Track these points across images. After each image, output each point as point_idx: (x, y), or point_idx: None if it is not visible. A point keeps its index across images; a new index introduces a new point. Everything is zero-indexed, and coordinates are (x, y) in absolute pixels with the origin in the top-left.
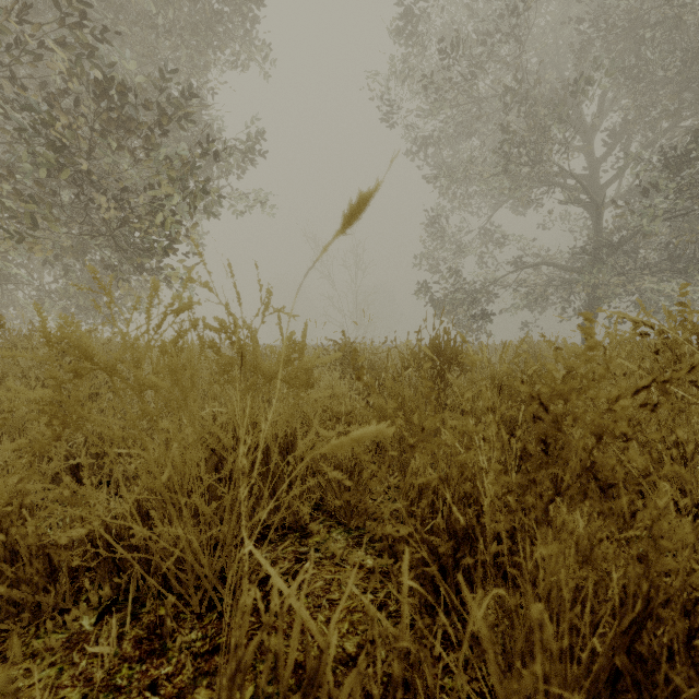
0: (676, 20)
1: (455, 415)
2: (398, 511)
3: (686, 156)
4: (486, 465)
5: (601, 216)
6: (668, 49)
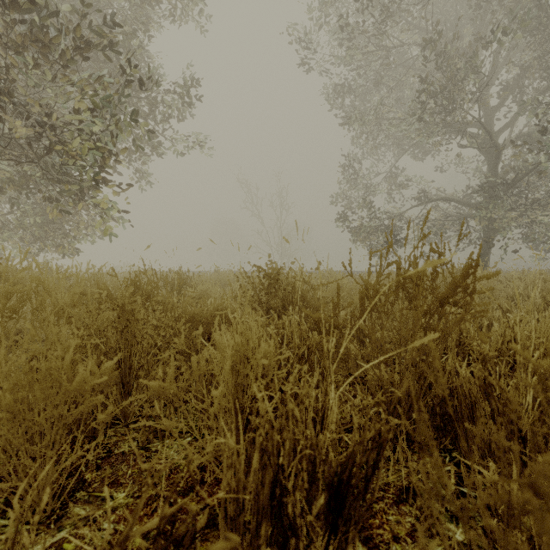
0: None
1: None
2: None
3: None
4: None
5: (497, 158)
6: None
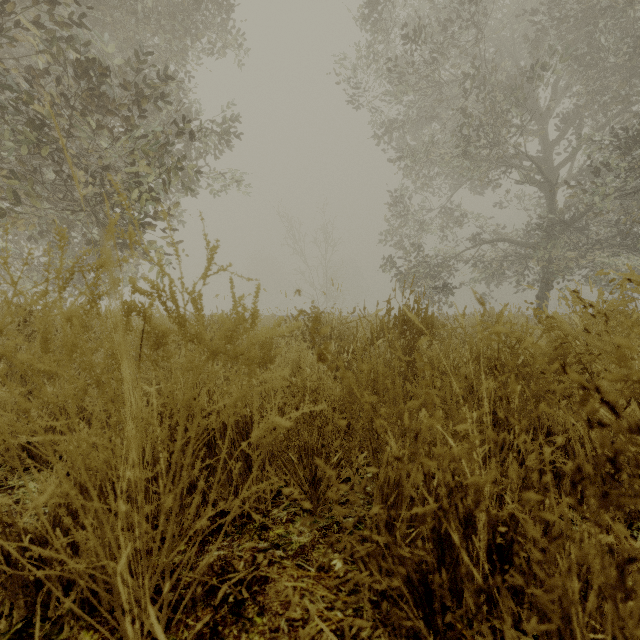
0: (627, 9)
1: (433, 391)
2: (368, 494)
3: (637, 137)
4: (480, 460)
5: (555, 195)
6: (620, 37)
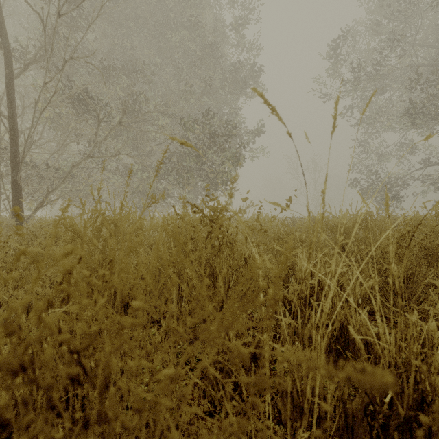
0: None
1: None
2: None
3: None
4: None
5: None
6: None
